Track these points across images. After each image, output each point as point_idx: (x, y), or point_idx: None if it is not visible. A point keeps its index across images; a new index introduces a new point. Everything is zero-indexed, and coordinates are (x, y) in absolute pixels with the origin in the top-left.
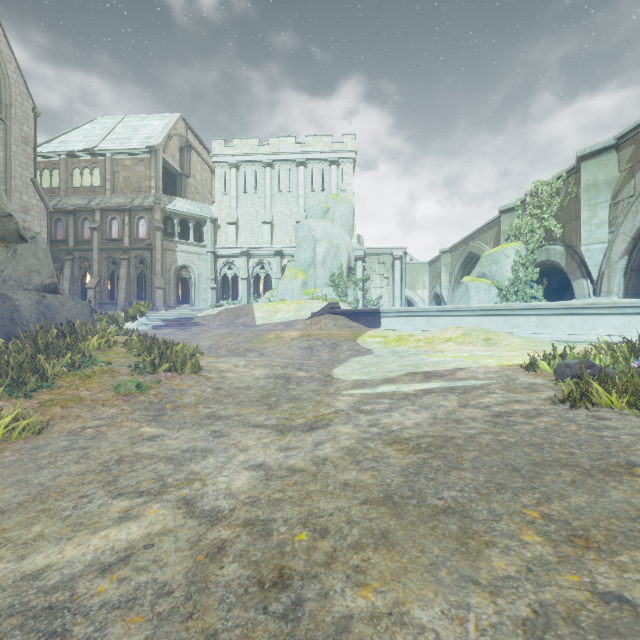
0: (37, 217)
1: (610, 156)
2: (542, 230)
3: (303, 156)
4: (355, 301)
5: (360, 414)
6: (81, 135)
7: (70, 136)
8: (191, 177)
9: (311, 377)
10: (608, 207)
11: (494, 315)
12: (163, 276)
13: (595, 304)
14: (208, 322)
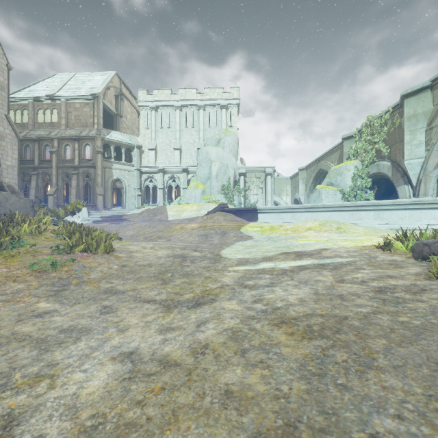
0: (10, 143)
1: (426, 94)
2: (374, 151)
3: (202, 102)
4: (239, 204)
5: (244, 289)
6: (44, 86)
7: (36, 86)
8: (123, 117)
9: (203, 256)
10: (424, 132)
11: (342, 211)
12: (103, 186)
13: (420, 201)
14: (134, 218)
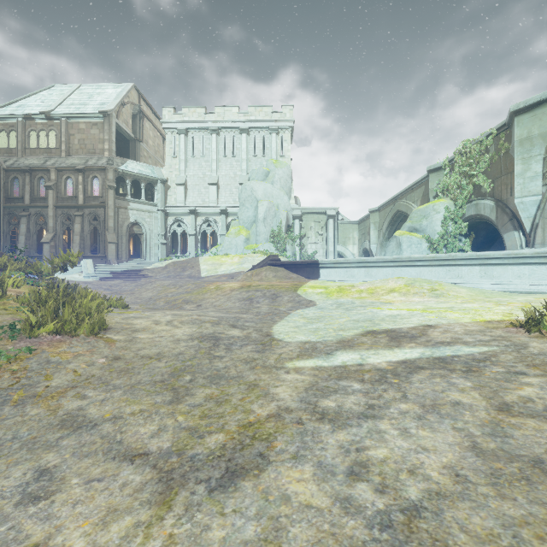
0: None
1: (545, 110)
2: (471, 186)
3: (246, 124)
4: (293, 255)
5: (322, 425)
6: (38, 100)
7: (28, 101)
8: (144, 142)
9: (246, 337)
10: (542, 160)
11: (435, 265)
12: (116, 232)
13: (546, 253)
14: (155, 274)
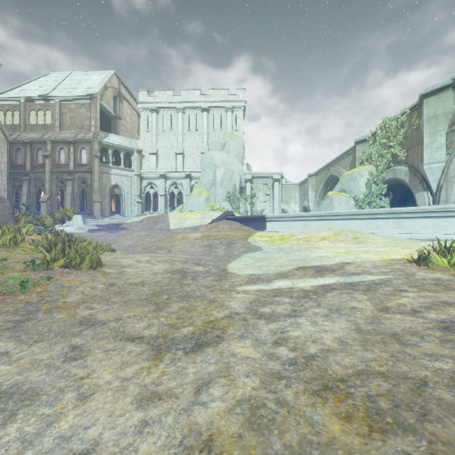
0: None
1: (447, 93)
2: (389, 155)
3: (206, 104)
4: (245, 212)
5: (259, 320)
6: (37, 85)
7: (28, 86)
8: (123, 119)
9: (207, 272)
10: (445, 134)
11: (358, 219)
12: (100, 193)
13: (445, 208)
14: (133, 227)
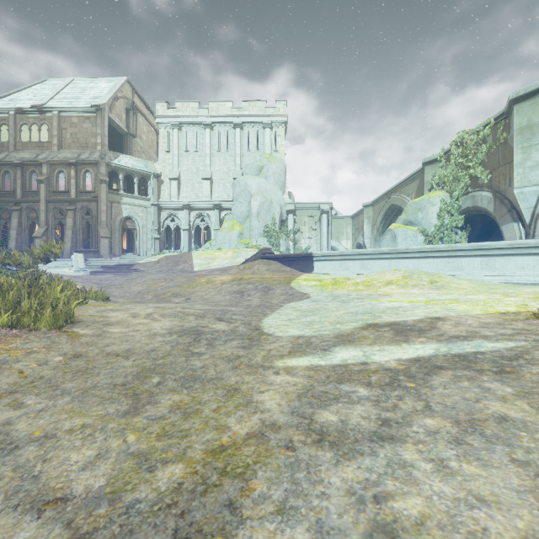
0: None
1: None
2: (468, 178)
3: (240, 119)
4: (287, 250)
5: (320, 451)
6: (31, 94)
7: (20, 95)
8: (137, 137)
9: (232, 331)
10: None
11: (434, 257)
12: (108, 226)
13: None
14: (148, 268)
